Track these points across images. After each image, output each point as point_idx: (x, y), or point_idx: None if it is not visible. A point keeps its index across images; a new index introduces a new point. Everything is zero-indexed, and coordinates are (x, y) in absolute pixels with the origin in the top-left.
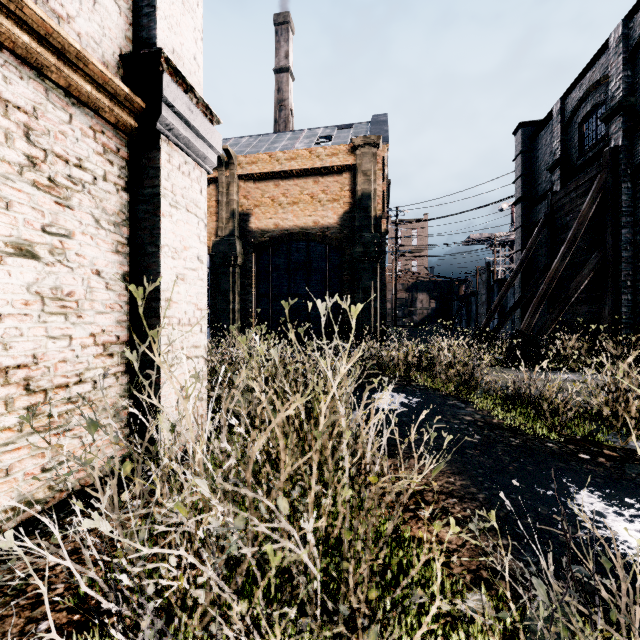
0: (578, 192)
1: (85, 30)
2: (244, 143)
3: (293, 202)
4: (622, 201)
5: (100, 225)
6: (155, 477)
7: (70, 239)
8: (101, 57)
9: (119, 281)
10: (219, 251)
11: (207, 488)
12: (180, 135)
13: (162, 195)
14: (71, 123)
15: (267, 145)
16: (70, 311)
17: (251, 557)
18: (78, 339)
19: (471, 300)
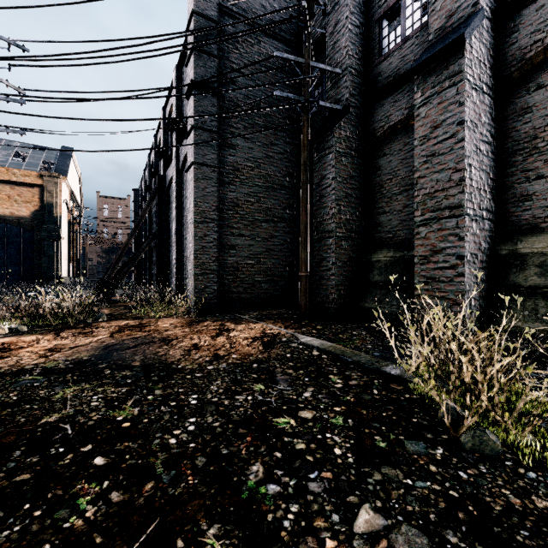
0: None
1: None
2: None
3: None
4: (141, 236)
5: None
6: None
7: None
8: None
9: None
10: None
11: None
12: None
13: None
14: None
15: None
16: None
17: None
18: None
19: None
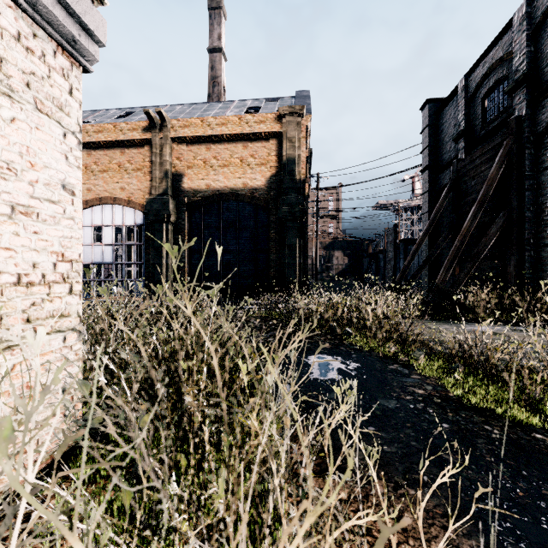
0: (483, 159)
1: None
2: (178, 110)
3: (224, 165)
4: (526, 166)
5: None
6: None
7: None
8: None
9: None
10: (152, 209)
11: None
12: None
13: None
14: None
15: (200, 112)
16: None
17: None
18: None
19: (379, 257)
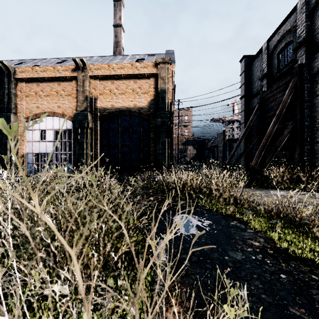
0: (278, 90)
1: None
2: (94, 59)
3: (122, 93)
4: (305, 94)
5: None
6: None
7: None
8: None
9: None
10: (78, 119)
11: None
12: None
13: None
14: None
15: (107, 61)
16: None
17: None
18: None
19: (214, 149)
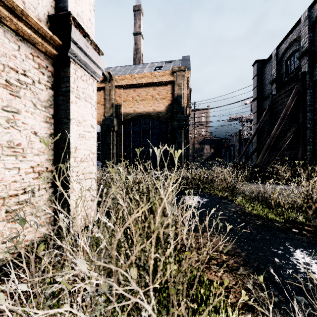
0: (285, 94)
1: (27, 0)
2: (118, 70)
3: (143, 99)
4: (307, 99)
5: (36, 107)
6: (47, 264)
7: (18, 114)
8: (37, 15)
9: (47, 138)
10: (105, 124)
11: (85, 266)
12: (81, 60)
13: (71, 91)
14: (19, 50)
15: (129, 71)
16: (18, 154)
17: (115, 302)
18: (23, 169)
19: (231, 148)
